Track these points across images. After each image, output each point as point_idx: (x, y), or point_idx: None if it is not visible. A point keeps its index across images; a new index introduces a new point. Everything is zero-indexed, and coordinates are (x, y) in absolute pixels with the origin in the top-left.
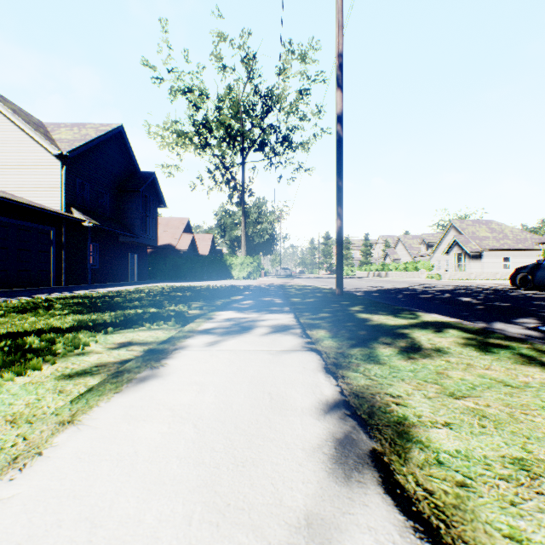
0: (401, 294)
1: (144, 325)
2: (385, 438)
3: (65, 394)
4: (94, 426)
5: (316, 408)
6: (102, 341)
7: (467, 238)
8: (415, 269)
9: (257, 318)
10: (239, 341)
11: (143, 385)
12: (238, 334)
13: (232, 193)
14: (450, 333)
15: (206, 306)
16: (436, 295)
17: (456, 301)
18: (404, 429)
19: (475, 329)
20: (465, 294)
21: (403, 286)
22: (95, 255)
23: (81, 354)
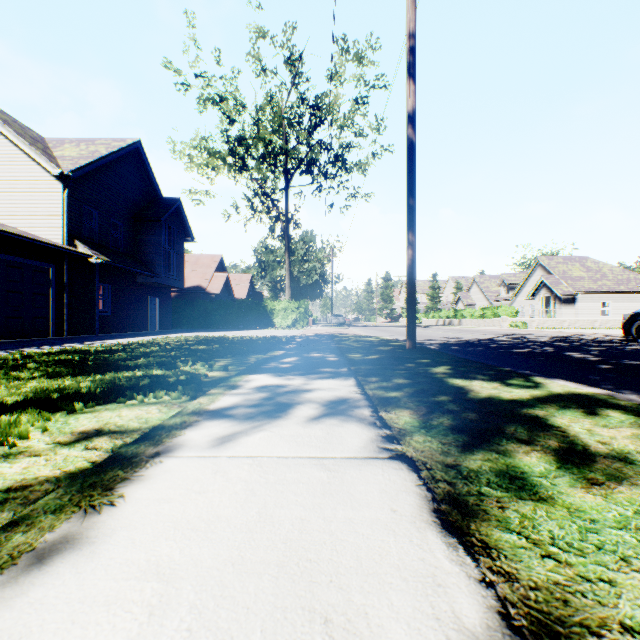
0: (488, 347)
1: (135, 397)
2: None
3: None
4: None
5: None
6: (56, 429)
7: (558, 279)
8: (496, 316)
9: (302, 386)
10: (271, 436)
11: (32, 579)
12: (271, 418)
13: (273, 225)
14: (615, 417)
15: (234, 366)
16: (534, 348)
17: (568, 358)
18: None
19: None
20: (571, 347)
21: (485, 337)
22: (106, 299)
23: (2, 458)
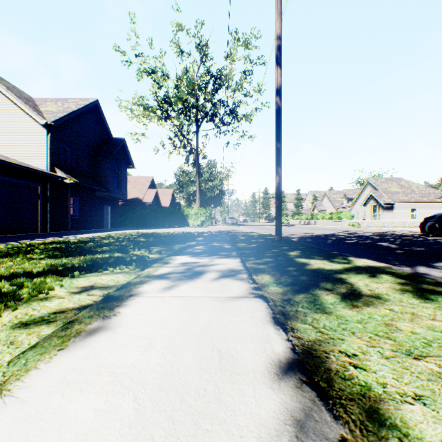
0: (329, 239)
1: (108, 269)
2: (353, 420)
3: (14, 346)
4: (22, 398)
5: (269, 371)
6: (67, 285)
7: (381, 193)
8: (339, 218)
9: (208, 262)
10: (191, 287)
11: (90, 339)
12: (191, 279)
13: (188, 156)
14: (384, 278)
15: (165, 251)
16: (359, 240)
17: (378, 246)
18: (371, 405)
19: (405, 274)
20: (383, 239)
21: (330, 233)
22: (75, 207)
23: (44, 299)
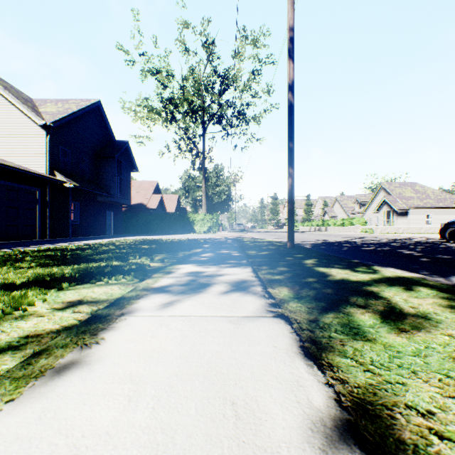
0: (345, 246)
1: (102, 280)
2: None
3: None
4: None
5: (311, 445)
6: (51, 300)
7: (395, 198)
8: (351, 224)
9: (216, 272)
10: (196, 303)
11: (56, 382)
12: (195, 292)
13: (194, 160)
14: (423, 292)
15: (168, 259)
16: (377, 247)
17: (399, 254)
18: None
19: (446, 286)
20: (402, 246)
21: (343, 239)
22: (76, 213)
23: (19, 318)
